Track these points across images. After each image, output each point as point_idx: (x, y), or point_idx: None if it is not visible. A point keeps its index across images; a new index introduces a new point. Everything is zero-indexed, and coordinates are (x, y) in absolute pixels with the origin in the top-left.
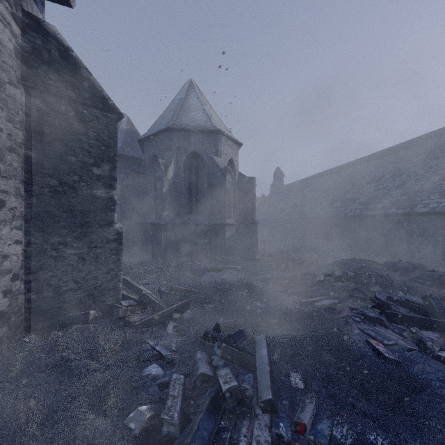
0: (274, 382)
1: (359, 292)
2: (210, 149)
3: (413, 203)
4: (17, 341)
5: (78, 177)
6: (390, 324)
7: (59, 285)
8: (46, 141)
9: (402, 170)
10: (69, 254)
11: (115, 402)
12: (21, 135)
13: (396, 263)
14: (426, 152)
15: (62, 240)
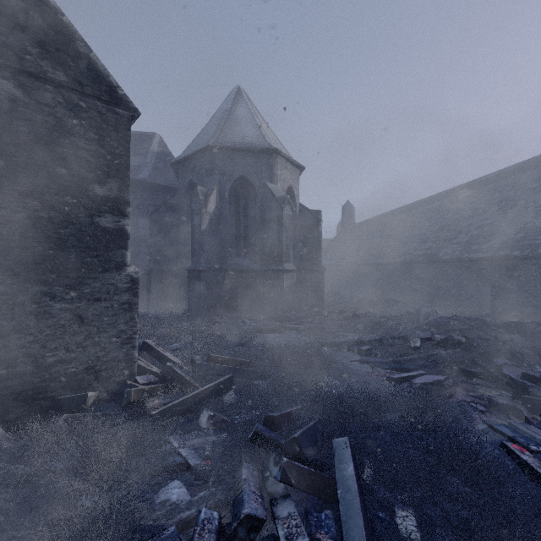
0: (369, 523)
1: (475, 365)
2: (263, 174)
3: (534, 242)
4: None
5: (72, 198)
6: (532, 416)
7: (43, 355)
8: (22, 144)
9: (515, 200)
10: (58, 309)
11: None
12: None
13: (517, 323)
14: None
15: (47, 290)
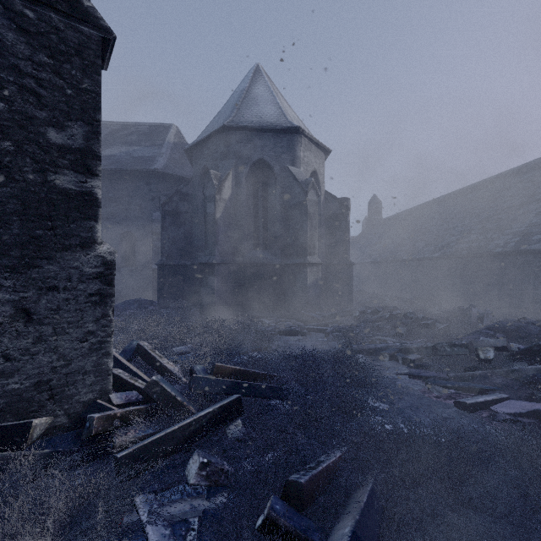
0: None
1: None
2: (284, 156)
3: None
4: None
5: (14, 145)
6: None
7: None
8: None
9: None
10: None
11: None
12: None
13: None
14: None
15: None
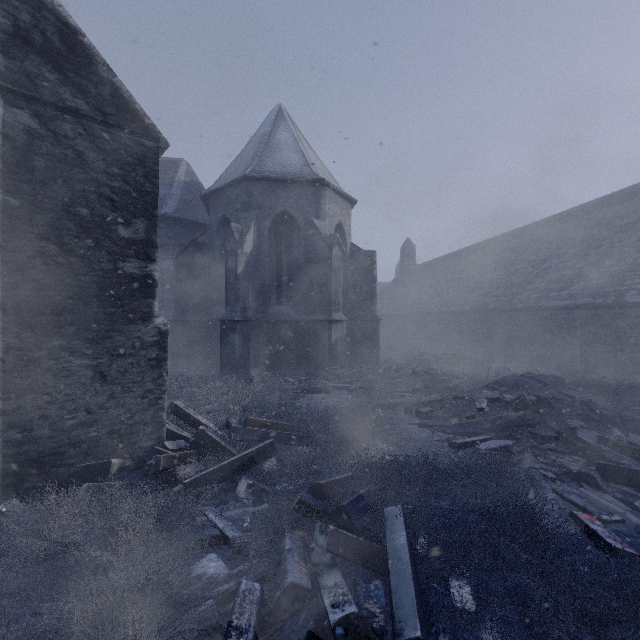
0: (422, 595)
1: (547, 428)
2: (308, 209)
3: (620, 288)
4: None
5: (94, 241)
6: (607, 484)
7: (61, 417)
8: (38, 181)
9: (599, 239)
10: (78, 366)
11: (135, 636)
12: None
13: (599, 381)
14: (637, 212)
15: (66, 344)
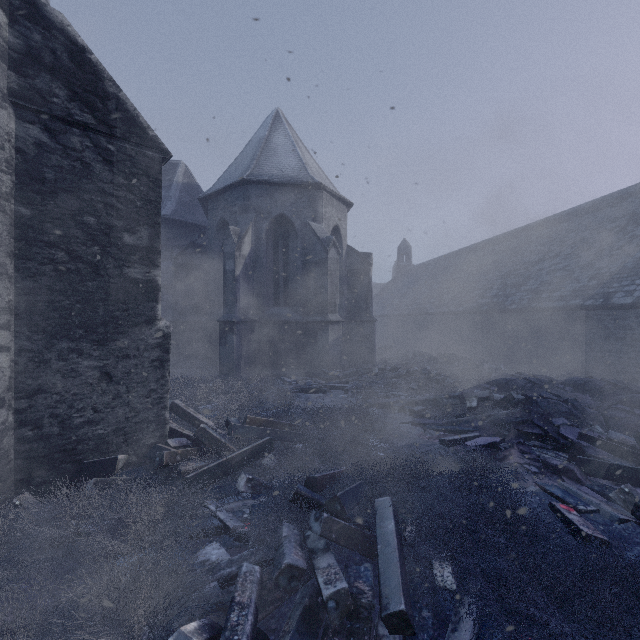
0: (408, 576)
1: (532, 426)
2: (305, 212)
3: (608, 290)
4: (1, 503)
5: (101, 248)
6: (585, 477)
7: (70, 415)
8: (49, 192)
9: (590, 242)
10: (85, 367)
11: (147, 612)
12: (9, 182)
13: (586, 380)
14: (626, 215)
15: (74, 346)
